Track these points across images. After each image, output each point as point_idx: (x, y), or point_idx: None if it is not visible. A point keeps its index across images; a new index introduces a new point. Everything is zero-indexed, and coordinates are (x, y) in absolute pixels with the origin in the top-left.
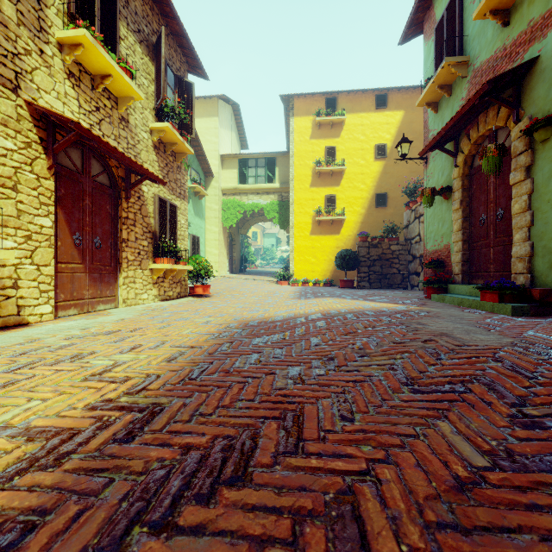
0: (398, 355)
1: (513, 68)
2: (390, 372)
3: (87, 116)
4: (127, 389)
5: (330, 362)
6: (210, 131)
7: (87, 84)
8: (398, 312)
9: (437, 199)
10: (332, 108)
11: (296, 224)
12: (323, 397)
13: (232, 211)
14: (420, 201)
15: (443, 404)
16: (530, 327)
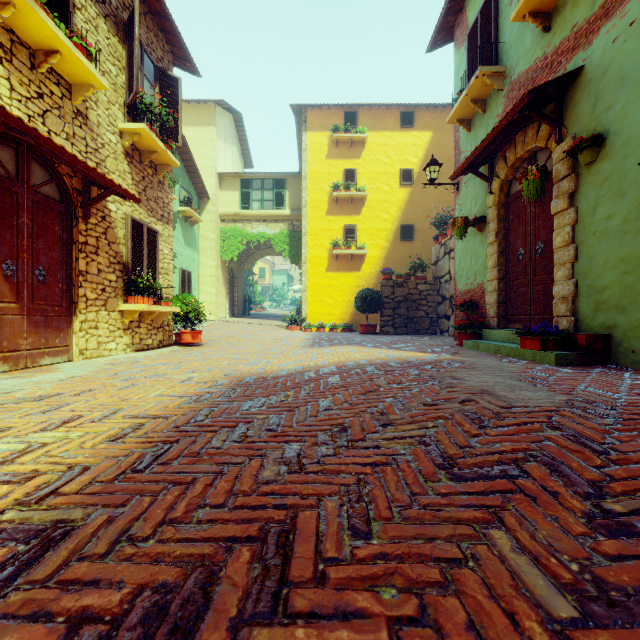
0: (431, 423)
1: (556, 78)
2: (421, 447)
3: (24, 103)
4: (24, 495)
5: (342, 435)
6: (206, 143)
7: (24, 60)
8: (428, 363)
9: (470, 231)
10: (352, 123)
11: (309, 259)
12: (328, 493)
13: (233, 242)
14: (450, 234)
15: (495, 497)
16: (580, 380)
